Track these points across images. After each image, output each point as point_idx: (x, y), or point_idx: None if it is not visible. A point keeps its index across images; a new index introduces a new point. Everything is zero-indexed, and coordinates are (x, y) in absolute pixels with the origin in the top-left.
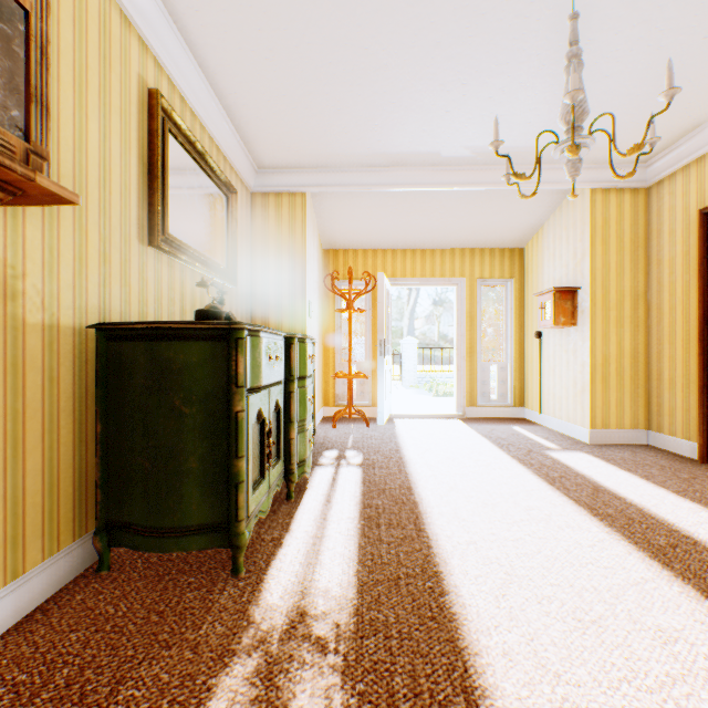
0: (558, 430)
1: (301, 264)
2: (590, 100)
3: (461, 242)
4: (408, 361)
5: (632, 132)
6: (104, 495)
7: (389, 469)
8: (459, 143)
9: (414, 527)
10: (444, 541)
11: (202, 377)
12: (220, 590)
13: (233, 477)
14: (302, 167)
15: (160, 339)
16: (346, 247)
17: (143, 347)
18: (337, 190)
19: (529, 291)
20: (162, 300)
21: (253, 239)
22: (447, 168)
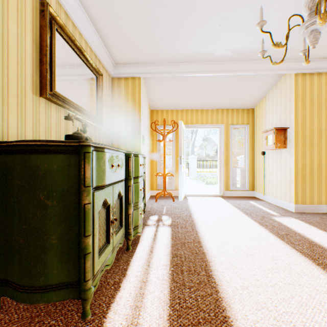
0: (274, 204)
1: (138, 115)
2: (303, 16)
3: (222, 105)
4: (192, 166)
5: (323, 38)
6: None
7: (186, 228)
8: (225, 46)
9: (205, 273)
10: (226, 286)
11: (61, 180)
12: None
13: (82, 250)
14: (138, 63)
15: (30, 152)
16: (162, 108)
17: (18, 159)
18: (157, 76)
19: (257, 130)
20: (51, 131)
21: (113, 102)
22: (217, 63)
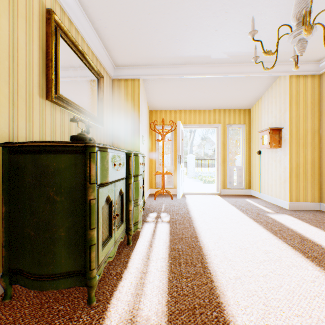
0: (270, 202)
1: (138, 116)
2: None
3: (219, 106)
4: (190, 165)
5: (315, 42)
6: (7, 251)
7: (184, 225)
8: (221, 50)
9: (201, 265)
10: (220, 276)
11: (68, 177)
12: (77, 317)
13: (88, 241)
14: (138, 65)
15: (40, 152)
16: (161, 109)
17: (30, 158)
18: (156, 77)
19: (253, 130)
20: (56, 131)
21: (113, 103)
22: (214, 65)
